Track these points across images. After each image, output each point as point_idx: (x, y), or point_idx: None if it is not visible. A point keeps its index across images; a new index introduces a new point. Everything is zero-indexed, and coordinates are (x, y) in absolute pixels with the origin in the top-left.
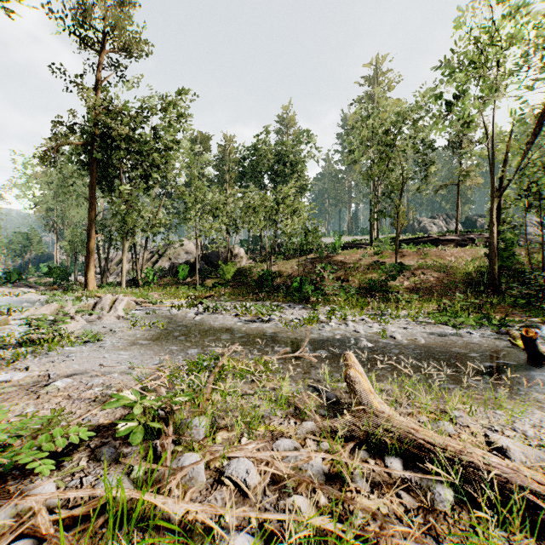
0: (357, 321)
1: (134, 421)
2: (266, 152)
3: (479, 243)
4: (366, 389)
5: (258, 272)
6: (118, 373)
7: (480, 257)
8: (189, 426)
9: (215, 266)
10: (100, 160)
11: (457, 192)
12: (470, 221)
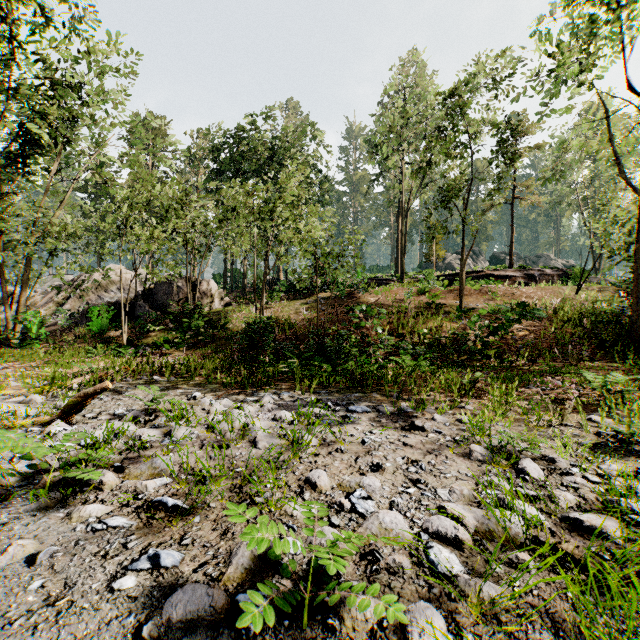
0: None
1: None
2: (252, 140)
3: (540, 282)
4: None
5: (240, 320)
6: None
7: (567, 298)
8: None
9: (164, 310)
10: None
11: (512, 214)
12: (497, 260)
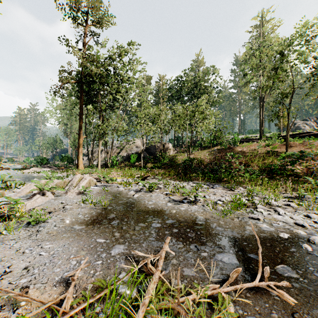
0: (283, 206)
1: None
2: (186, 81)
3: None
4: None
5: (181, 159)
6: (2, 302)
7: None
8: None
9: (153, 155)
10: (86, 92)
11: None
12: None
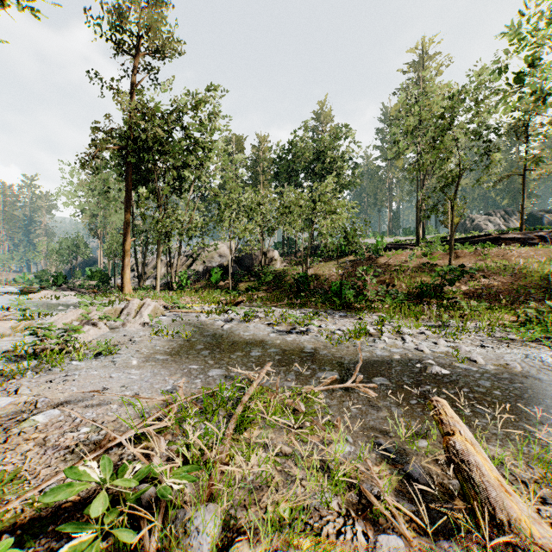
0: (415, 335)
1: (92, 524)
2: (302, 149)
3: (551, 242)
4: (485, 474)
5: (293, 276)
6: (118, 403)
7: None
8: (181, 543)
9: (248, 270)
10: (135, 164)
11: (522, 184)
12: (534, 218)
